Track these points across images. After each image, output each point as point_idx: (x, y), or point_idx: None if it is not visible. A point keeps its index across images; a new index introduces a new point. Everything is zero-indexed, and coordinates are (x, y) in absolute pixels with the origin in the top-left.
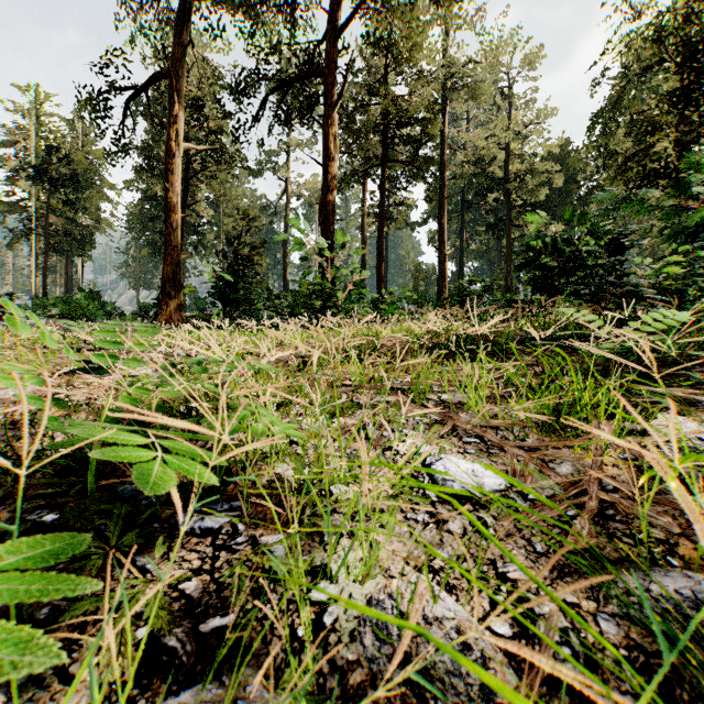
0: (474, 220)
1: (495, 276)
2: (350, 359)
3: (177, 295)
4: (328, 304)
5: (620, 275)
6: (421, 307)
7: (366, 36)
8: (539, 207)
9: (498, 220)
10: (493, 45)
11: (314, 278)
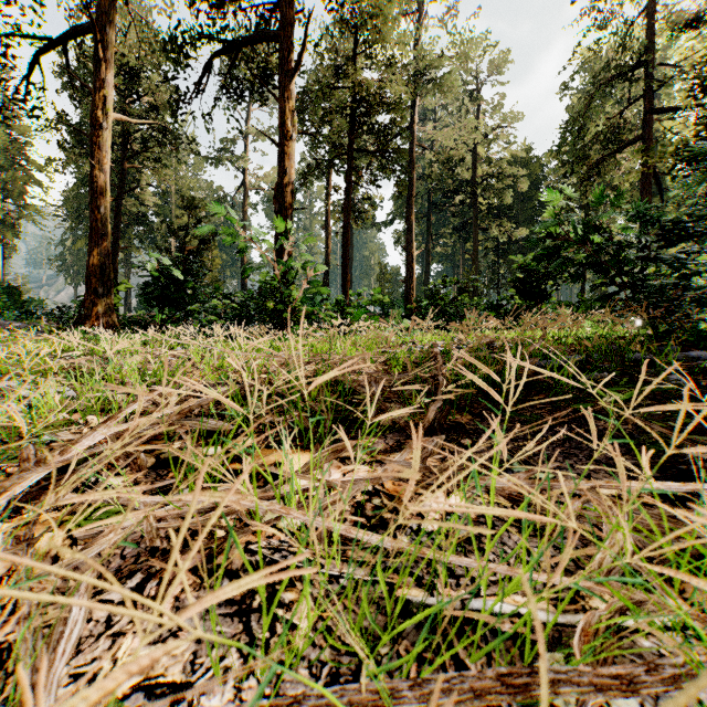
0: (439, 223)
1: (471, 278)
2: (296, 410)
3: (106, 292)
4: (282, 306)
5: (684, 273)
6: (388, 309)
7: (330, 2)
8: (504, 211)
9: (464, 222)
10: (462, 38)
11: (265, 274)
